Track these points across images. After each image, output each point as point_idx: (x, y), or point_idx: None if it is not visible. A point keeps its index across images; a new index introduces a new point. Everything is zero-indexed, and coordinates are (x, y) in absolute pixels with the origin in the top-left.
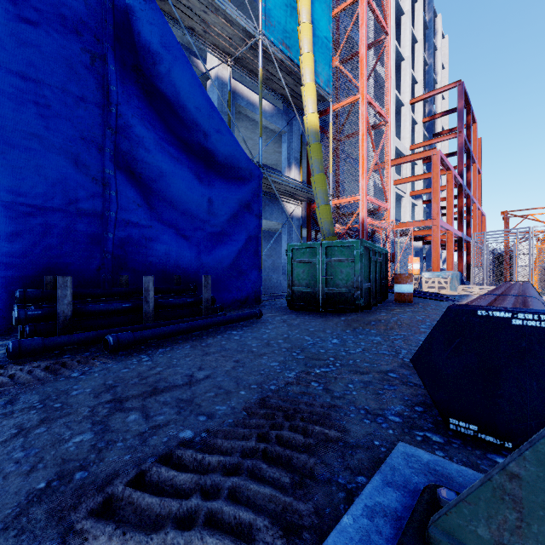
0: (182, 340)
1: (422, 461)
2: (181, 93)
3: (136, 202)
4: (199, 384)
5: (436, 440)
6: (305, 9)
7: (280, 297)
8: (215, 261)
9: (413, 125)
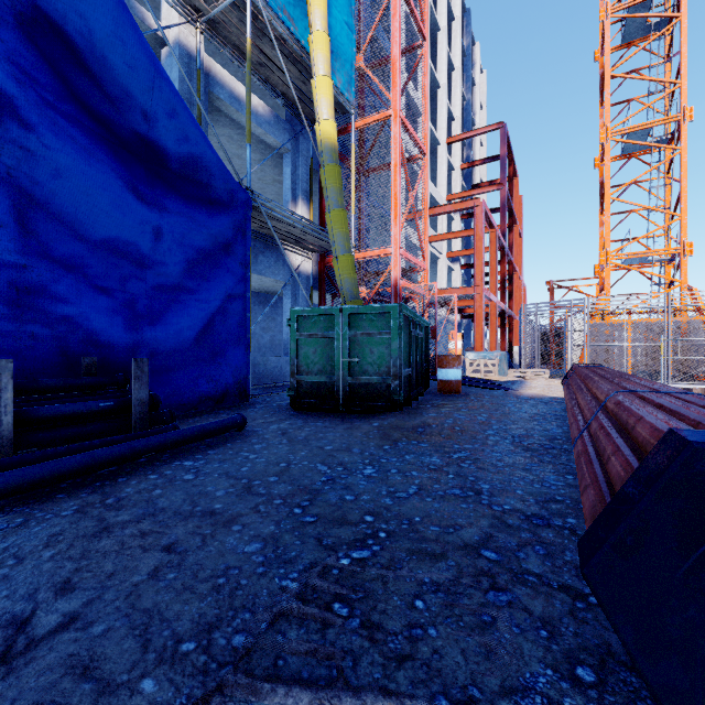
0: (67, 491)
1: None
2: (96, 31)
3: None
4: (28, 663)
5: None
6: None
7: (281, 389)
8: (168, 333)
9: (450, 171)
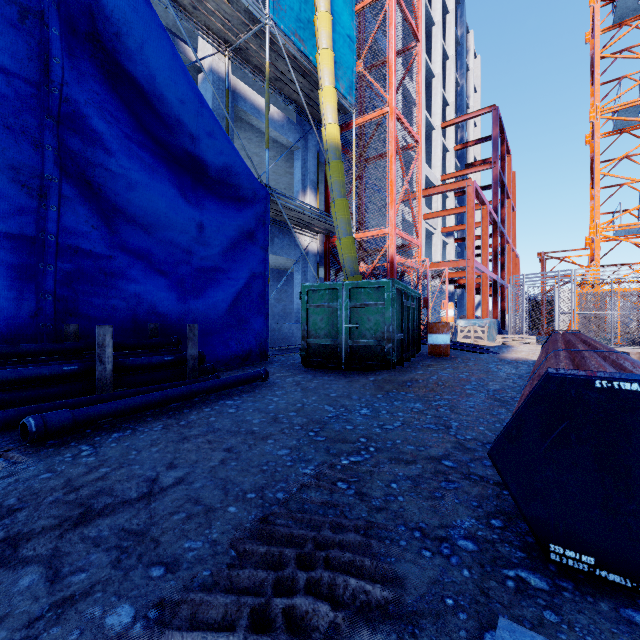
0: (152, 416)
1: None
2: (158, 78)
3: (92, 222)
4: (164, 496)
5: (537, 586)
6: None
7: (292, 351)
8: (207, 305)
9: (444, 153)
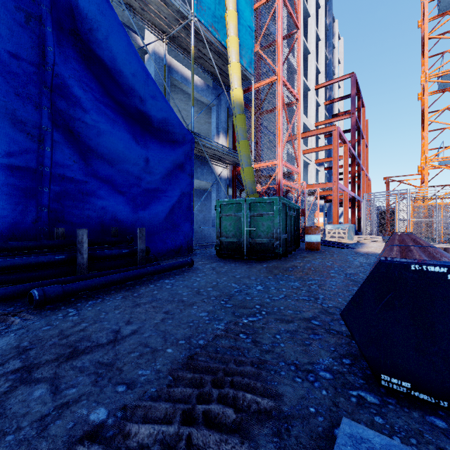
0: (115, 290)
1: (375, 449)
2: (118, 59)
3: (73, 158)
4: (124, 342)
5: (371, 401)
6: None
7: (210, 246)
8: (151, 214)
9: (317, 107)
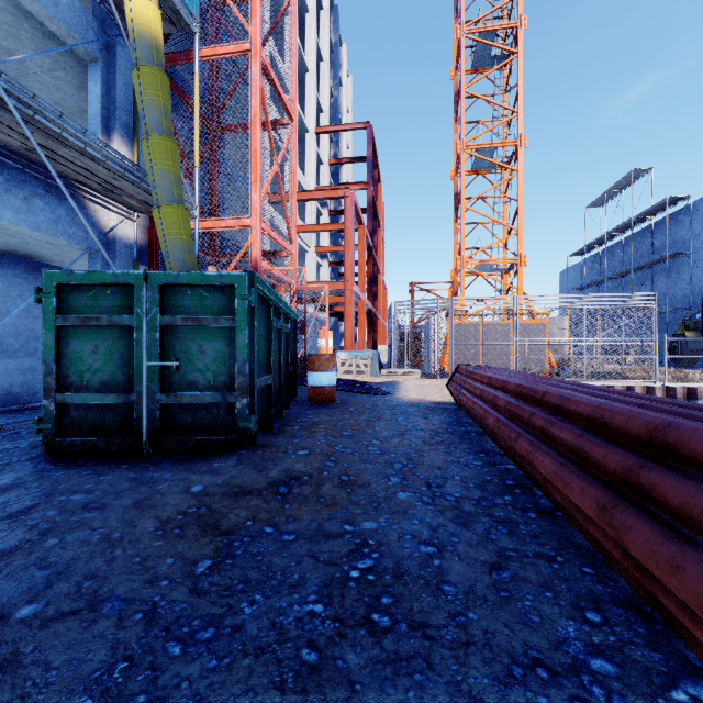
0: None
1: None
2: None
3: None
4: None
5: None
6: None
7: None
8: None
9: (318, 164)
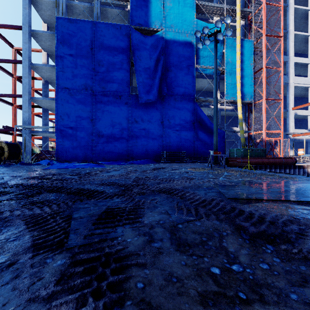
0: (206, 163)
1: None
2: (206, 124)
3: (199, 143)
4: None
5: None
6: (238, 88)
7: None
8: None
9: None
